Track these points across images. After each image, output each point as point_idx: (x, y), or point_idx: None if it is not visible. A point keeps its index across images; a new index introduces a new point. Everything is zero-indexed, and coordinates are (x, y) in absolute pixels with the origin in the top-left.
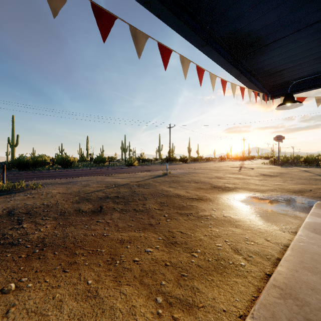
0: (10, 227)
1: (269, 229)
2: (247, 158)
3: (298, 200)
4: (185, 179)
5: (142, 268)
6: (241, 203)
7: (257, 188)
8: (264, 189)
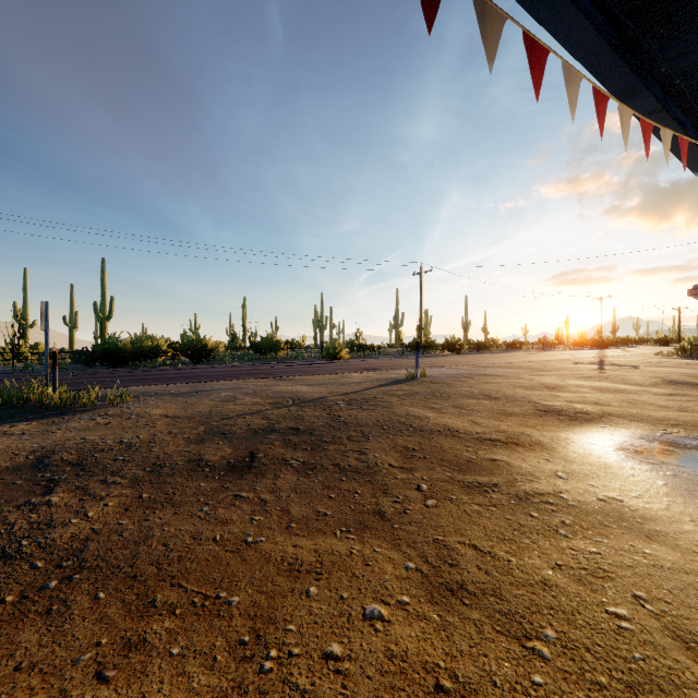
0: (22, 501)
1: None
2: (610, 343)
3: None
4: (463, 390)
5: (354, 695)
6: (638, 460)
7: (670, 416)
8: (691, 420)
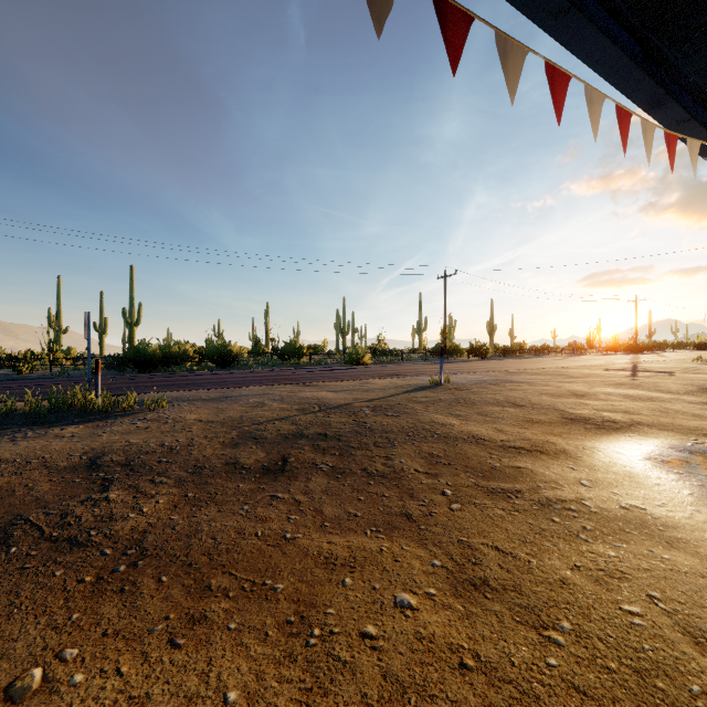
0: (84, 497)
1: None
2: (645, 348)
3: None
4: (488, 397)
5: (388, 666)
6: (665, 470)
7: (703, 426)
8: None
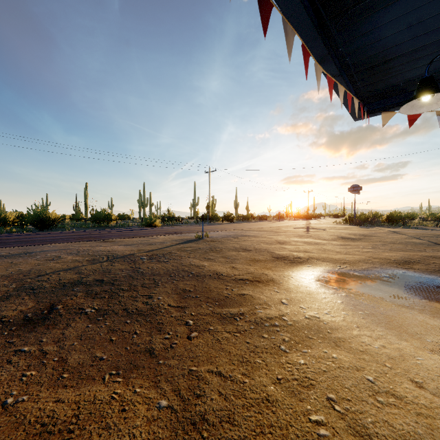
0: None
1: (402, 348)
2: (312, 217)
3: (411, 277)
4: (230, 246)
5: None
6: (327, 287)
7: (342, 258)
8: (352, 259)
